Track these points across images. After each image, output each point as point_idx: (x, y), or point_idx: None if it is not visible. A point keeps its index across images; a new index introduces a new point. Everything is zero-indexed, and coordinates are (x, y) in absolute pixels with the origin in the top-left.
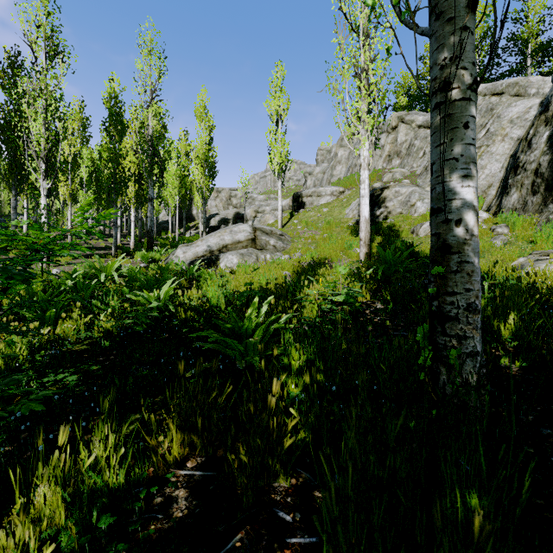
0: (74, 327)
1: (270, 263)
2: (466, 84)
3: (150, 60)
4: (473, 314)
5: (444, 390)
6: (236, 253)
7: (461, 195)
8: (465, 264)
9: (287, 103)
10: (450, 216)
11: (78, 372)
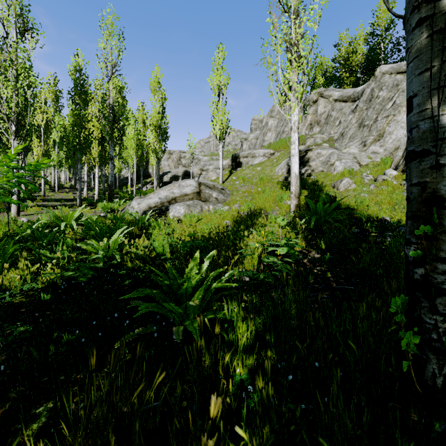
0: (18, 277)
1: (212, 213)
2: None
3: (111, 40)
4: None
5: (434, 384)
6: (183, 204)
7: None
8: None
9: (227, 79)
10: (443, 160)
11: (1, 336)
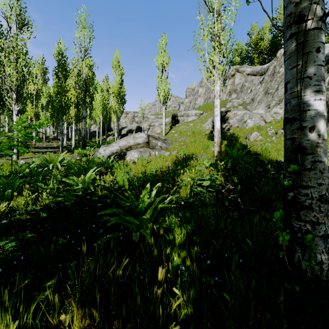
0: (23, 202)
1: (158, 157)
2: (318, 16)
3: (84, 32)
4: (324, 204)
5: (299, 265)
6: (136, 151)
7: (314, 107)
8: (318, 163)
9: (168, 59)
10: (304, 124)
11: (17, 240)
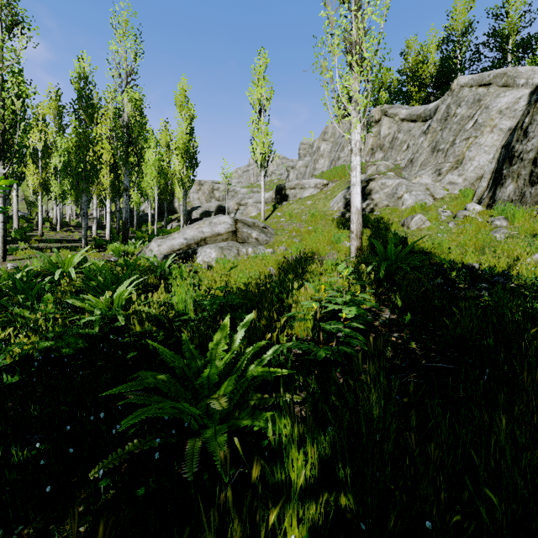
0: None
1: (252, 258)
2: None
3: (125, 42)
4: None
5: None
6: (215, 247)
7: None
8: None
9: (270, 92)
10: None
11: None
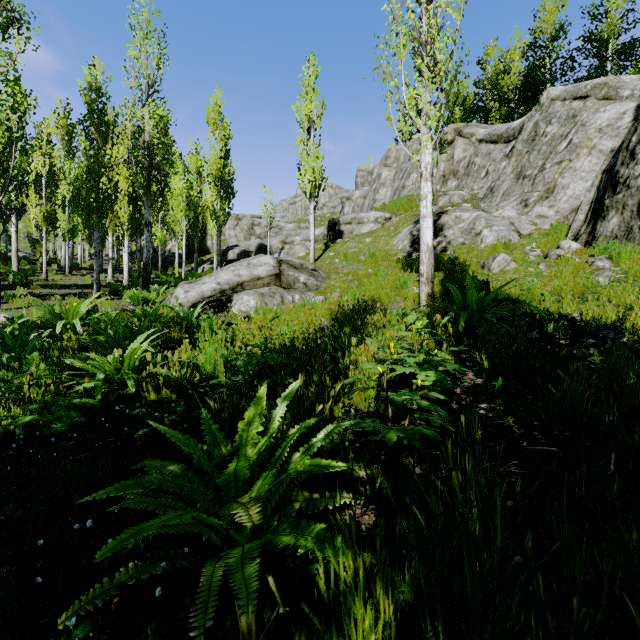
0: None
1: (299, 307)
2: None
3: (146, 46)
4: None
5: None
6: (254, 293)
7: None
8: None
9: (321, 106)
10: None
11: None
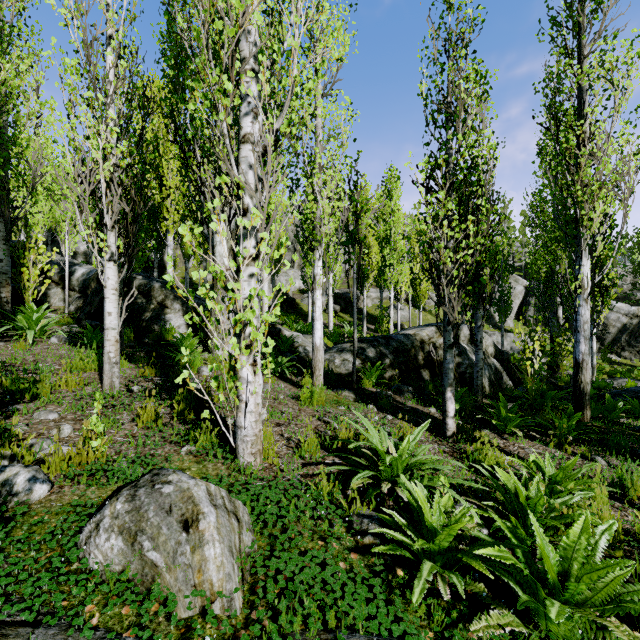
0: None
1: None
2: None
3: None
4: None
5: None
6: None
7: None
8: None
9: None
10: None
11: None
